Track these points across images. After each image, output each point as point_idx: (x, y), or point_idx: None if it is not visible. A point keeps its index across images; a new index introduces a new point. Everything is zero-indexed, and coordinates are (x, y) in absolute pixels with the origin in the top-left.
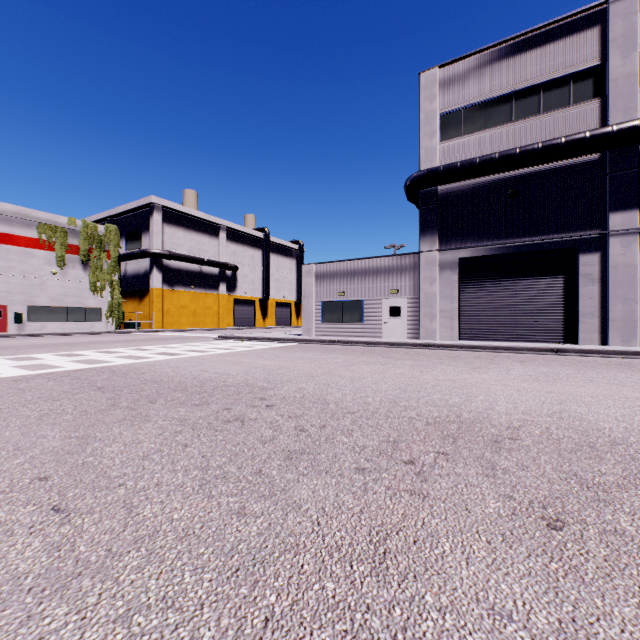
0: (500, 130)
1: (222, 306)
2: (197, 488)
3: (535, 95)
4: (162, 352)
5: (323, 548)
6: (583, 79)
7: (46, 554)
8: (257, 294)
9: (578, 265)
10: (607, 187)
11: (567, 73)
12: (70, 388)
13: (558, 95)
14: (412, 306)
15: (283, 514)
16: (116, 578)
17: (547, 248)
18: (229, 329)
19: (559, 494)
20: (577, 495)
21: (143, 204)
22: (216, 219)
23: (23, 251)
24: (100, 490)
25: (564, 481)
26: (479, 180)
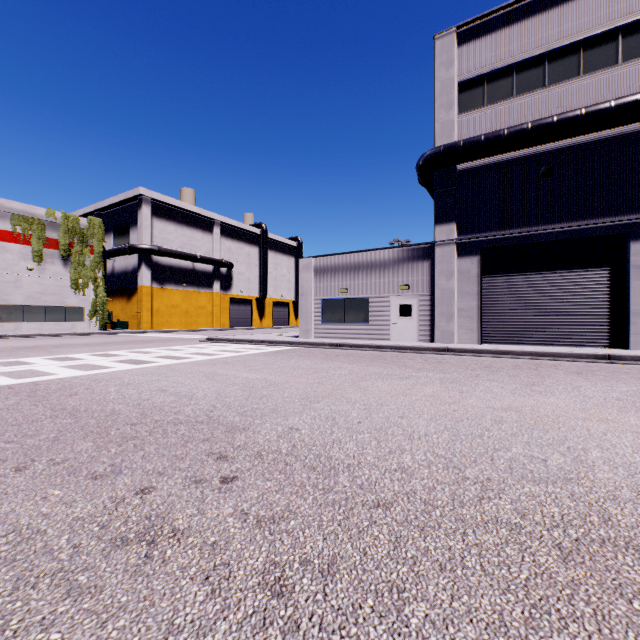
0: (531, 97)
1: (216, 305)
2: None
3: (574, 55)
4: (129, 359)
5: None
6: (634, 32)
7: None
8: (254, 293)
9: (628, 254)
10: None
11: (614, 26)
12: None
13: (602, 53)
14: (425, 304)
15: None
16: None
17: (589, 235)
18: (223, 330)
19: None
20: None
21: (131, 196)
22: (210, 213)
23: None
24: None
25: None
26: (505, 157)
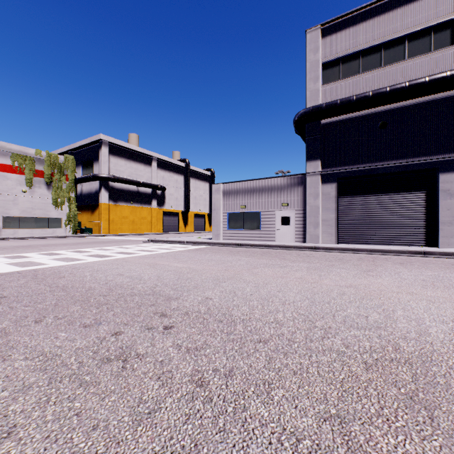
0: (372, 74)
1: (154, 217)
2: None
3: (401, 45)
4: (95, 254)
5: None
6: (442, 30)
7: None
8: (180, 208)
9: (438, 182)
10: None
11: (428, 25)
12: None
13: (420, 44)
14: (299, 216)
15: None
16: None
17: (411, 169)
18: (159, 234)
19: None
20: None
21: (94, 140)
22: (149, 152)
23: None
24: None
25: None
26: (354, 115)
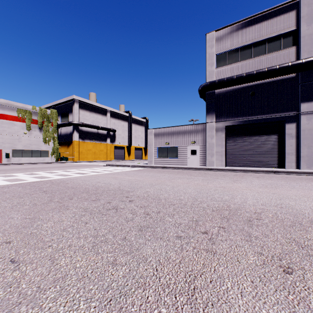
0: (246, 62)
1: (108, 149)
2: (91, 248)
3: (263, 44)
4: (78, 172)
5: (159, 285)
6: (287, 36)
7: (3, 289)
8: (125, 143)
9: (285, 129)
10: (299, 90)
11: (279, 33)
12: (29, 191)
13: (275, 44)
14: (202, 149)
15: (137, 264)
16: (41, 305)
17: (269, 121)
18: (111, 161)
19: (287, 251)
20: (297, 252)
21: (69, 99)
22: (105, 107)
23: (10, 122)
24: (38, 249)
25: (289, 244)
26: (235, 87)
